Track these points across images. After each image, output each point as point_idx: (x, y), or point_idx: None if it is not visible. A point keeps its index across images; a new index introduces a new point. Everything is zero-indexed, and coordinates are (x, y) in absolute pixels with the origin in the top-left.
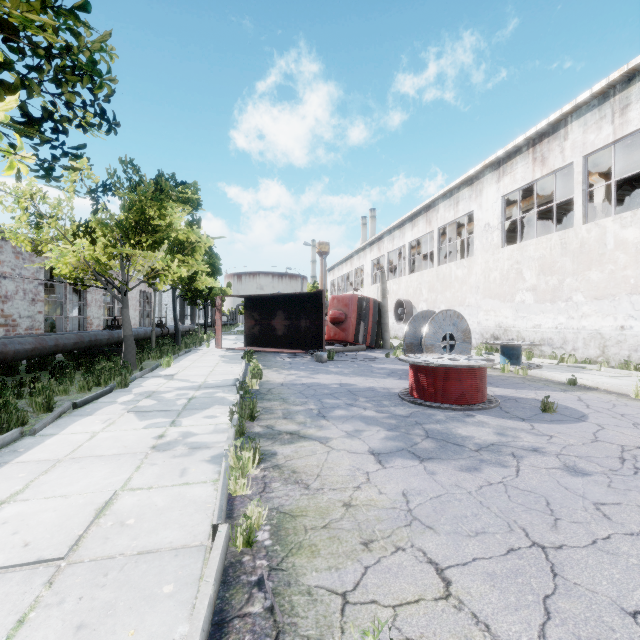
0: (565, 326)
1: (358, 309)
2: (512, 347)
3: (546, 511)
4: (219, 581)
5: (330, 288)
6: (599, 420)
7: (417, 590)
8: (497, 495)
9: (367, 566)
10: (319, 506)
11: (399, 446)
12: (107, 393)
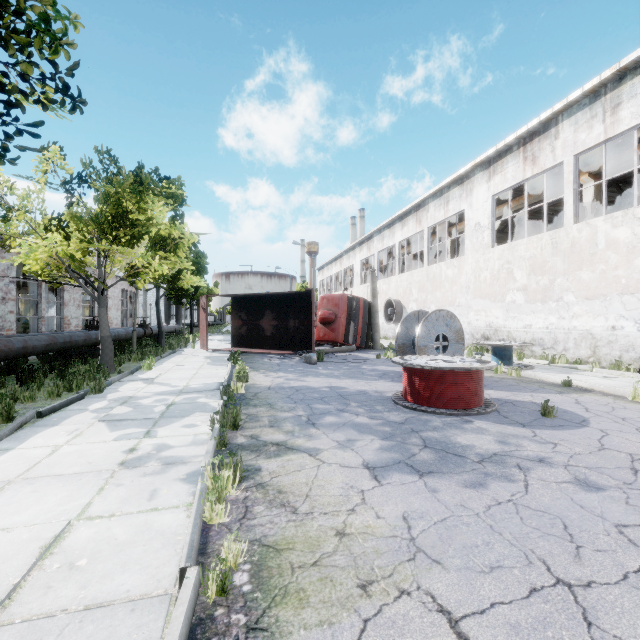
0: (556, 326)
1: (348, 309)
2: (504, 348)
3: (565, 537)
4: None
5: (319, 288)
6: (601, 425)
7: None
8: (508, 517)
9: (366, 619)
10: (308, 536)
11: (396, 458)
12: (78, 399)
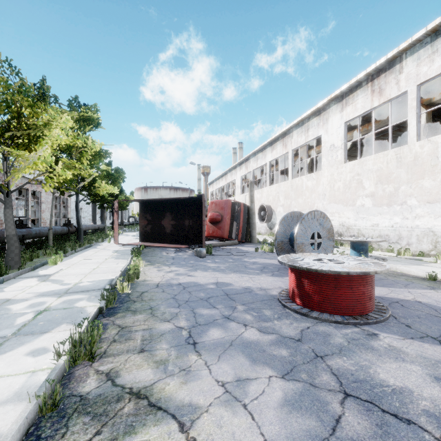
0: (400, 225)
1: (231, 211)
2: (362, 243)
3: None
4: None
5: (210, 197)
6: None
7: None
8: None
9: None
10: None
11: (314, 433)
12: None
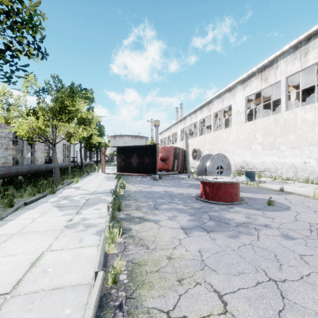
0: (277, 162)
1: (174, 153)
2: (251, 172)
3: (275, 260)
4: (97, 306)
5: (160, 143)
6: (296, 209)
7: (208, 309)
8: (248, 251)
9: (180, 294)
10: (154, 259)
11: (196, 224)
12: (43, 197)
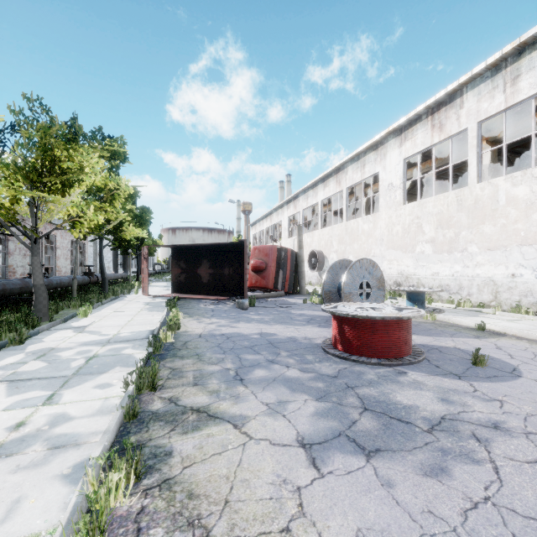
0: (461, 274)
1: (277, 258)
2: (418, 293)
3: None
4: None
5: (252, 241)
6: (534, 374)
7: None
8: (497, 534)
9: None
10: None
11: (334, 428)
12: None
